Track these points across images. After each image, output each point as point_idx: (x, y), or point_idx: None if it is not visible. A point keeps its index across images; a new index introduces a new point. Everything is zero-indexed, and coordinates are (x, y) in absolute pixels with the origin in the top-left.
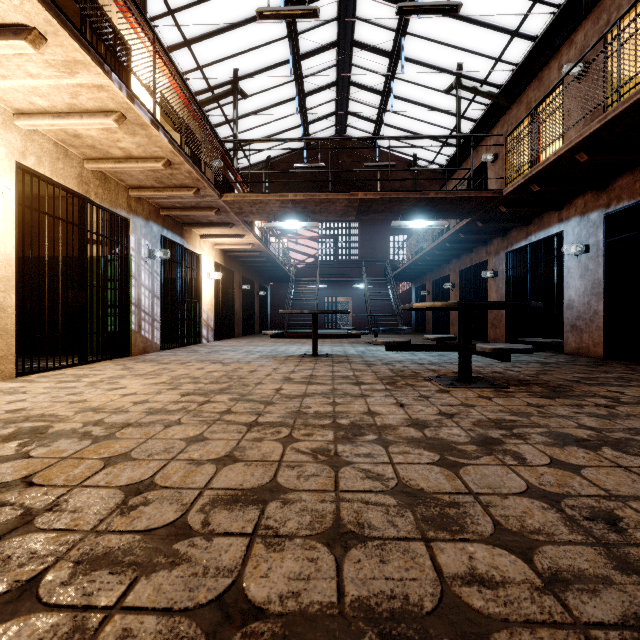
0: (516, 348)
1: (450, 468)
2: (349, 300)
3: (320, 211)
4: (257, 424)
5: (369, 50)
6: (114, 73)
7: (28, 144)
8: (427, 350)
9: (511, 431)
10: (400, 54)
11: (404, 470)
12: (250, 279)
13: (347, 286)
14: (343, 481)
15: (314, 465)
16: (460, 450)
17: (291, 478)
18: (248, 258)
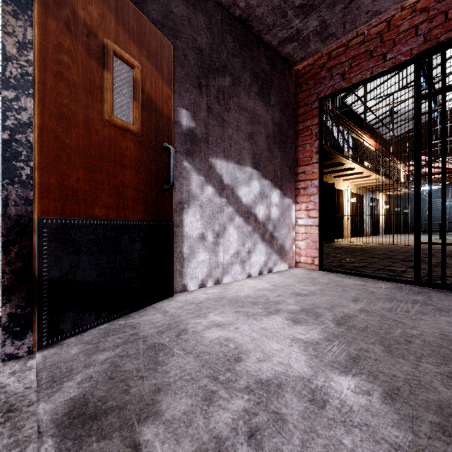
0: None
1: None
2: None
3: None
4: None
5: None
6: (380, 174)
7: (352, 187)
8: None
9: None
10: None
11: None
12: (398, 204)
13: None
14: None
15: None
16: None
17: None
18: (399, 195)
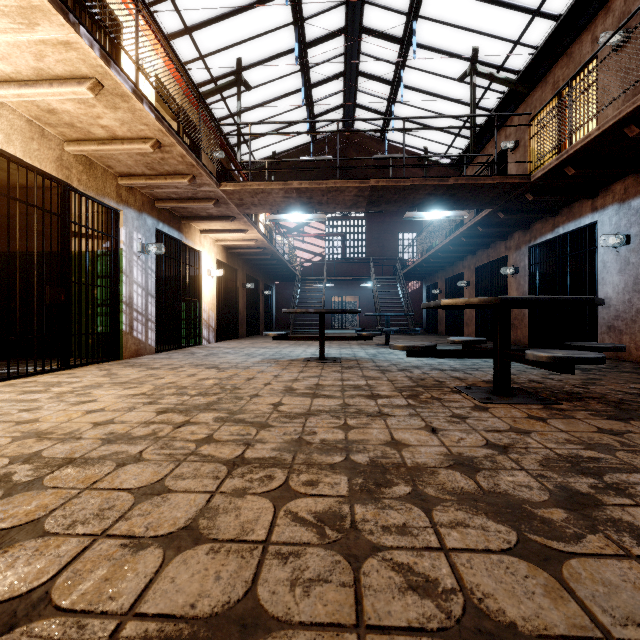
0: (585, 357)
1: (543, 564)
2: (357, 300)
3: (327, 202)
4: (242, 462)
5: (378, 37)
6: (83, 26)
7: None
8: (456, 356)
9: (602, 479)
10: (411, 40)
11: (468, 568)
12: (254, 278)
13: (355, 285)
14: (369, 598)
15: (319, 553)
16: (543, 519)
17: (280, 587)
18: (252, 255)
